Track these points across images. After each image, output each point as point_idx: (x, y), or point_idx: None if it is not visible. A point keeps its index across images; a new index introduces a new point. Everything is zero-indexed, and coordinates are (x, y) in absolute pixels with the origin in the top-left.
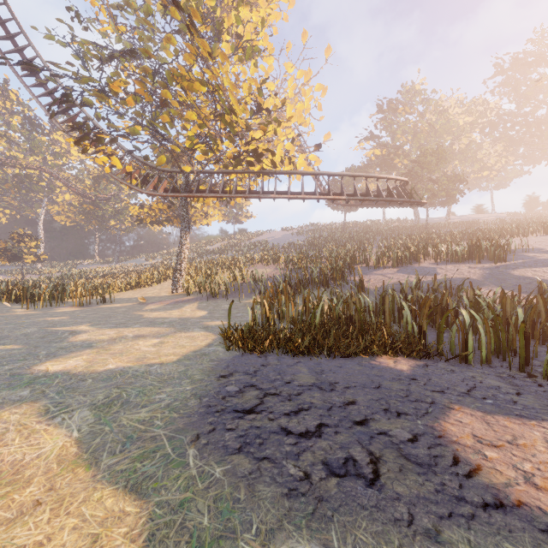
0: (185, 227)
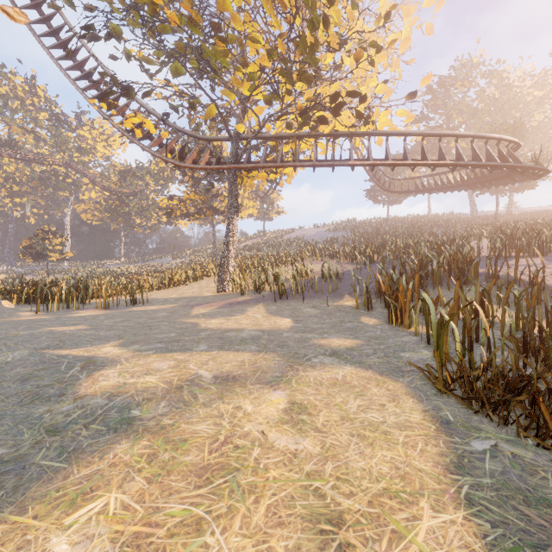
0: (233, 208)
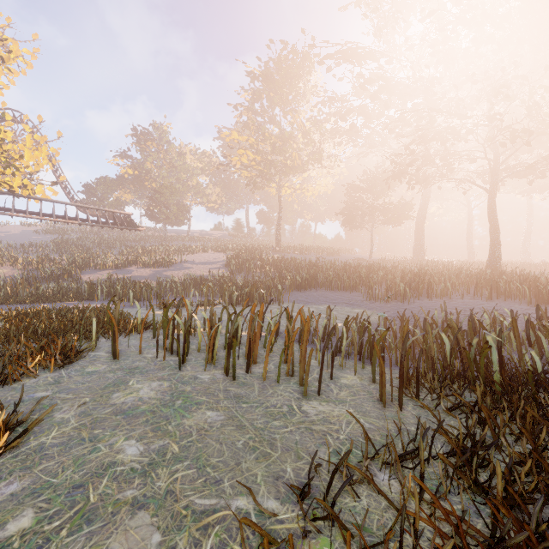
0: None
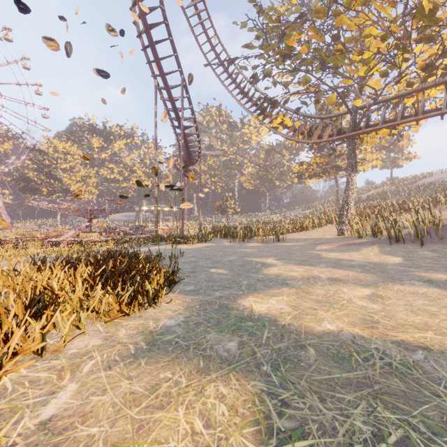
0: (352, 167)
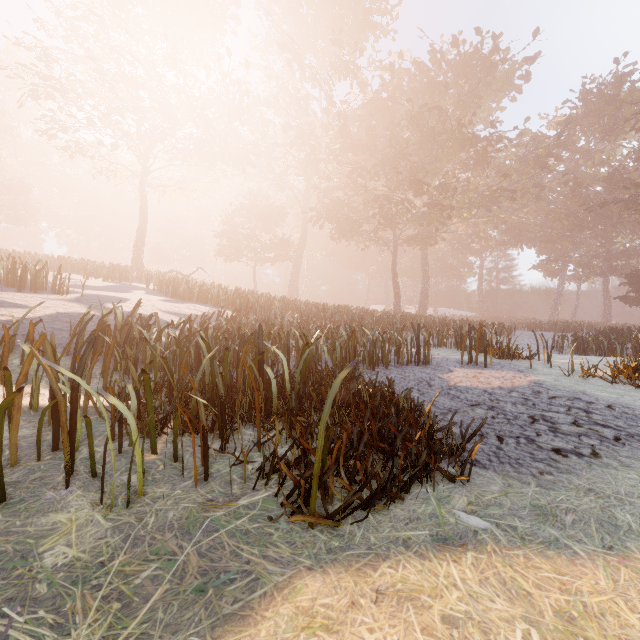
0: None
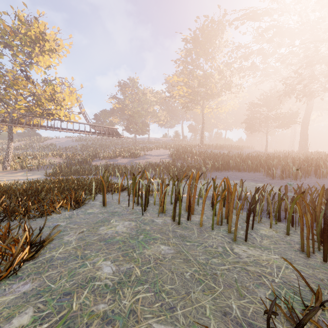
0: (11, 139)
